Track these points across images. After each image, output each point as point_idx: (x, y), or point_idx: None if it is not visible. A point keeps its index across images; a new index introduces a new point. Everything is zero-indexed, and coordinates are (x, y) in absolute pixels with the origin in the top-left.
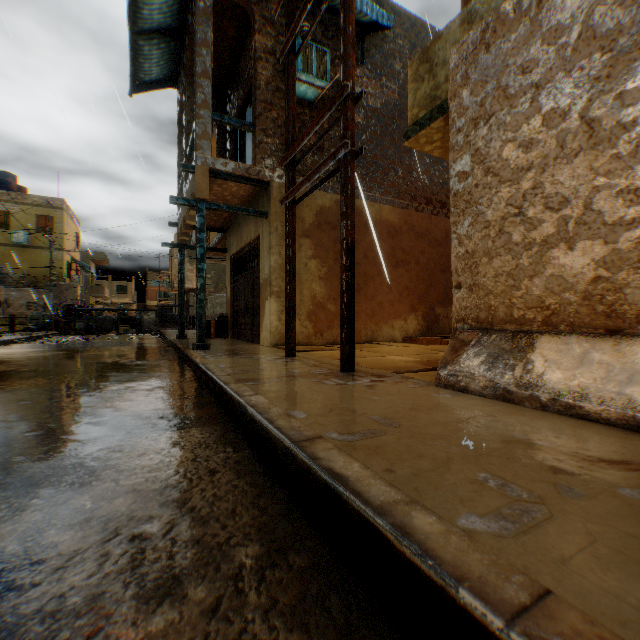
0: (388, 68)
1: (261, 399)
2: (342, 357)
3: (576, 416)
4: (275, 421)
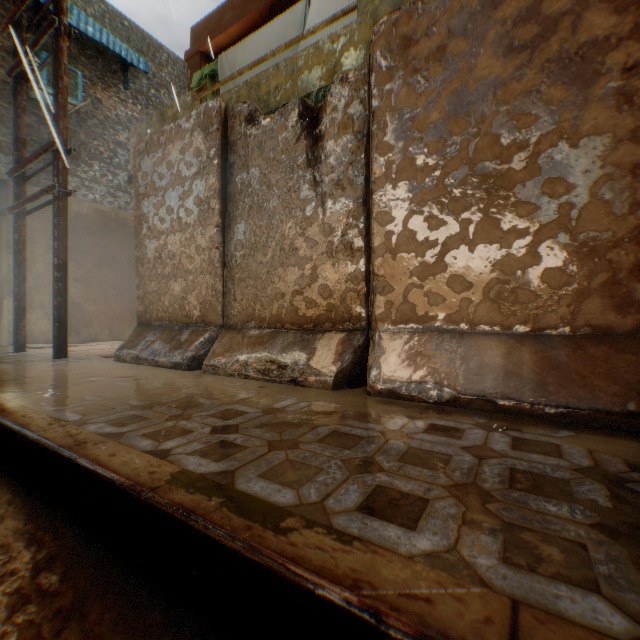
0: (156, 99)
1: None
2: (55, 347)
3: (159, 366)
4: None
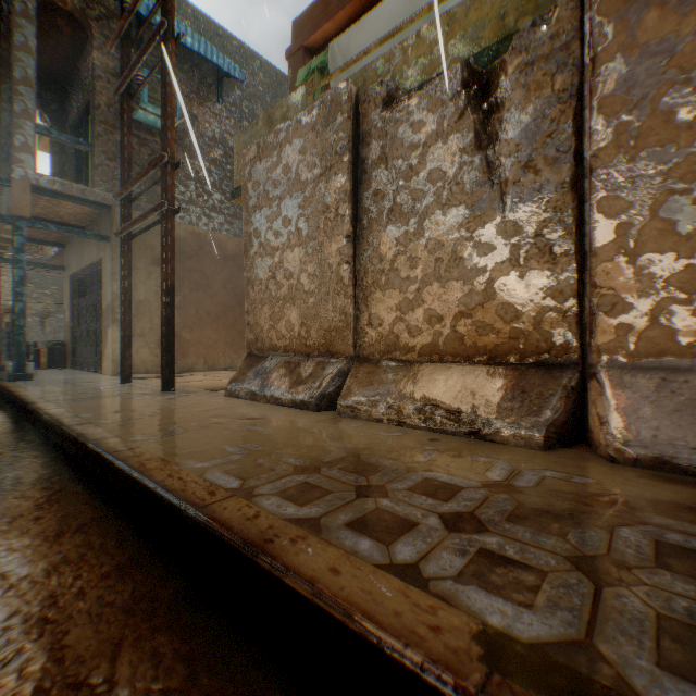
0: (249, 111)
1: (62, 410)
2: (162, 379)
3: (279, 404)
4: (63, 419)
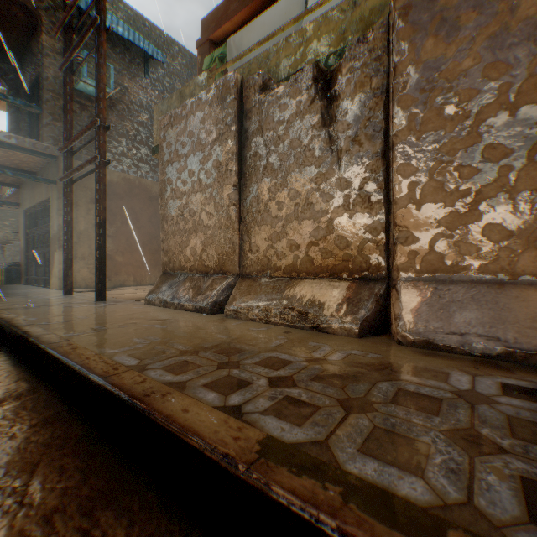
0: (169, 85)
1: (13, 315)
2: (96, 292)
3: (184, 310)
4: (13, 322)
